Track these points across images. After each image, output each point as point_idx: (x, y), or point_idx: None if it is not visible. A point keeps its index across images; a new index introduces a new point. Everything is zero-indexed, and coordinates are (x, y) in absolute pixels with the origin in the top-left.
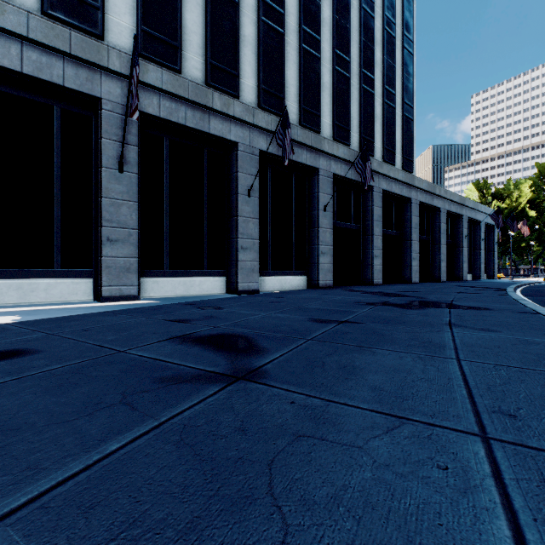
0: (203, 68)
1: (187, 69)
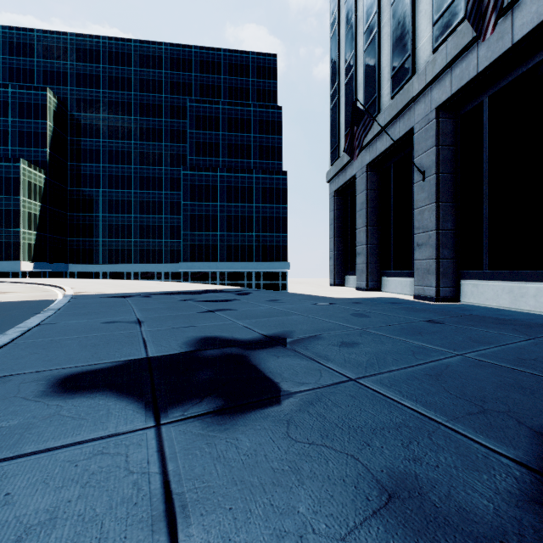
0: None
1: None
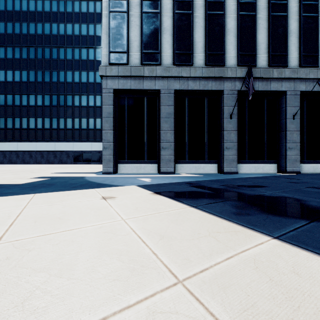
0: (267, 59)
1: (259, 62)
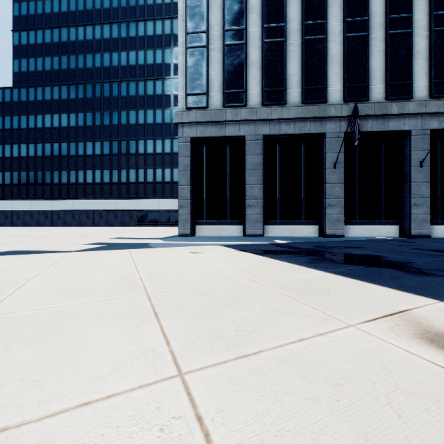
0: (383, 90)
1: (372, 96)
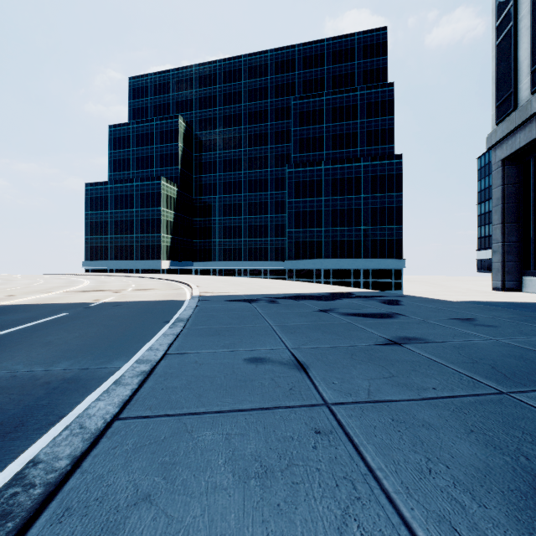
0: None
1: None
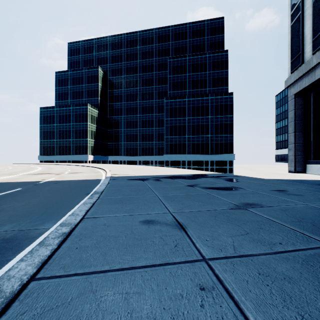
0: None
1: None
